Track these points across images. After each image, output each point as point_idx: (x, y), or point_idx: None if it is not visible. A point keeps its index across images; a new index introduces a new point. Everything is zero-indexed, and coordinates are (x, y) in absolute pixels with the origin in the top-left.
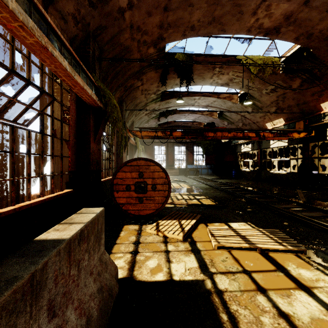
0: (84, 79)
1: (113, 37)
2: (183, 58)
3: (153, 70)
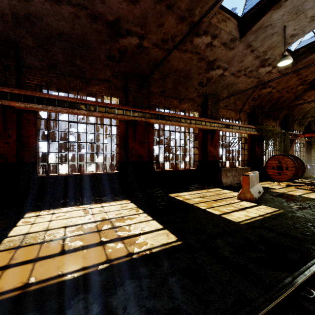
0: (250, 130)
1: (268, 100)
2: None
3: (311, 91)
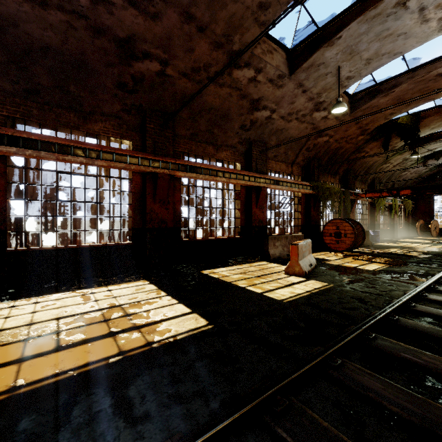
0: (305, 187)
1: (325, 151)
2: (408, 119)
3: (373, 142)
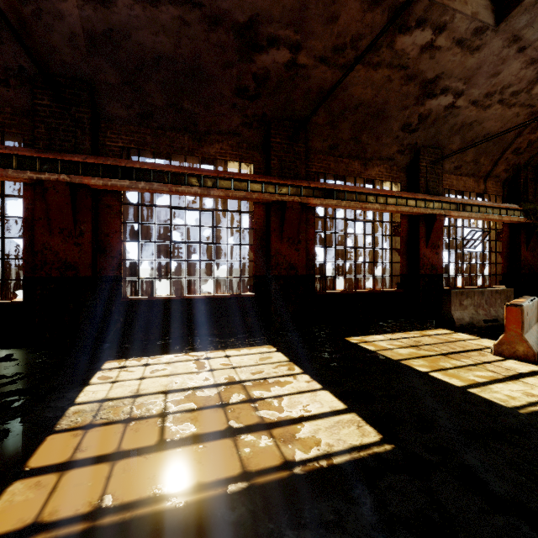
0: (510, 213)
1: None
2: None
3: None
